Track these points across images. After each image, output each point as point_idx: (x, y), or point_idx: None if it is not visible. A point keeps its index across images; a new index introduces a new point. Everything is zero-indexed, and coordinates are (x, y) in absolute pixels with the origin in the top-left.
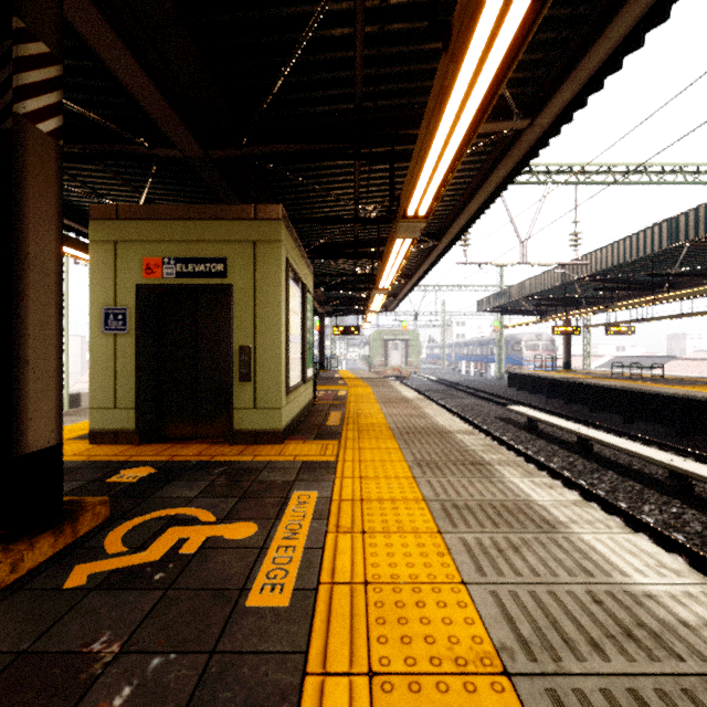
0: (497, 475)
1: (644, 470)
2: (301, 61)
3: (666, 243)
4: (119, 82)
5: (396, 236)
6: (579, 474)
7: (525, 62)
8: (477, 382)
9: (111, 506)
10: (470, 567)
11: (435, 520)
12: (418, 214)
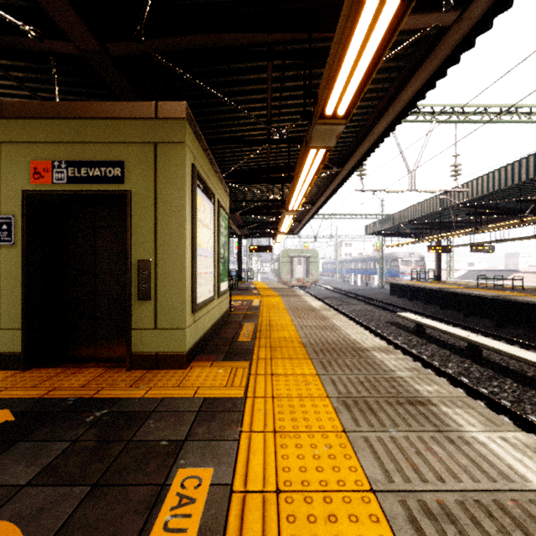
0: (452, 425)
1: None
2: None
3: None
4: None
5: (310, 146)
6: (477, 381)
7: None
8: (364, 291)
9: None
10: None
11: None
12: (337, 113)
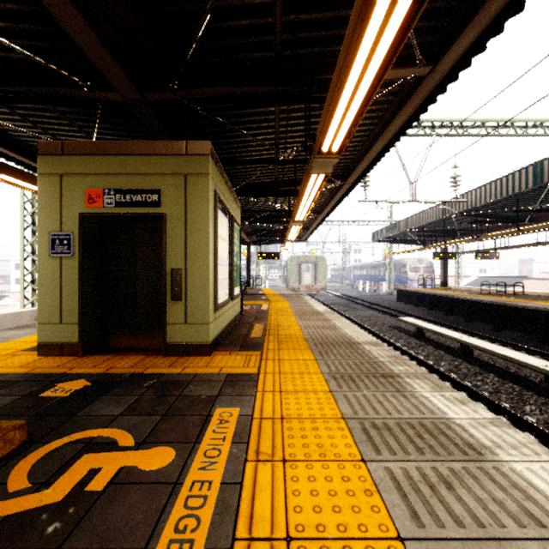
0: (409, 389)
1: (519, 372)
2: (225, 6)
3: (532, 183)
4: (53, 18)
5: (311, 172)
6: (464, 376)
7: (429, 10)
8: (372, 297)
9: (33, 426)
10: (403, 512)
11: (357, 444)
12: (331, 150)
